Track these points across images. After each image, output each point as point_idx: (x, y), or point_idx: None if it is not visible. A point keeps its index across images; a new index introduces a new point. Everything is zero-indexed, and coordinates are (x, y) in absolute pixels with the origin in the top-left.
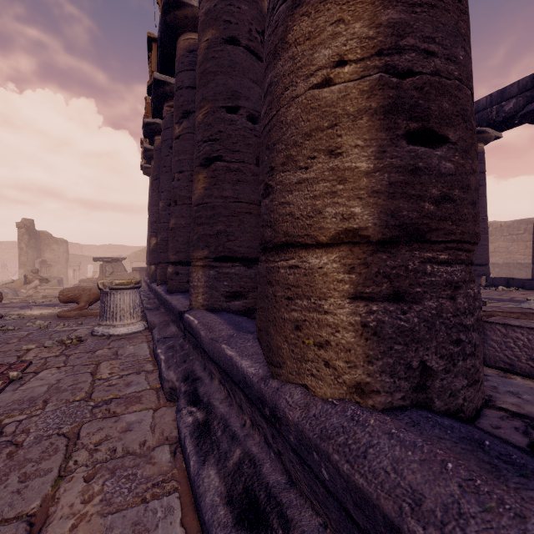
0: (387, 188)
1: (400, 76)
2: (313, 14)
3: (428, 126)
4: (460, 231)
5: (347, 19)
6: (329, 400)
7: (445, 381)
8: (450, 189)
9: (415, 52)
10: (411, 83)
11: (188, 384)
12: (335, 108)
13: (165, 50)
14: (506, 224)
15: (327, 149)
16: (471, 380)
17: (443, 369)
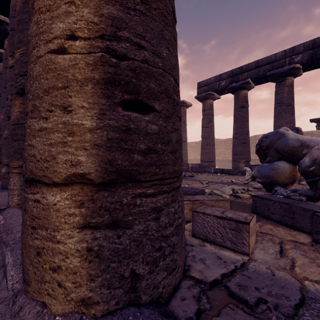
0: (106, 142)
1: (118, 58)
2: None
3: (139, 98)
4: (162, 172)
5: (77, 3)
6: (60, 317)
7: (149, 280)
8: (154, 144)
9: (130, 43)
10: (127, 65)
11: None
12: (66, 73)
13: None
14: (224, 140)
15: (62, 105)
16: (170, 270)
17: (148, 271)
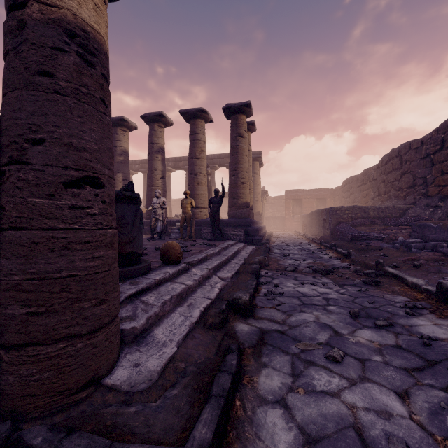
0: None
1: None
2: None
3: None
4: None
5: None
6: None
7: None
8: None
9: None
10: None
11: None
12: None
13: None
14: None
15: None
16: None
17: None
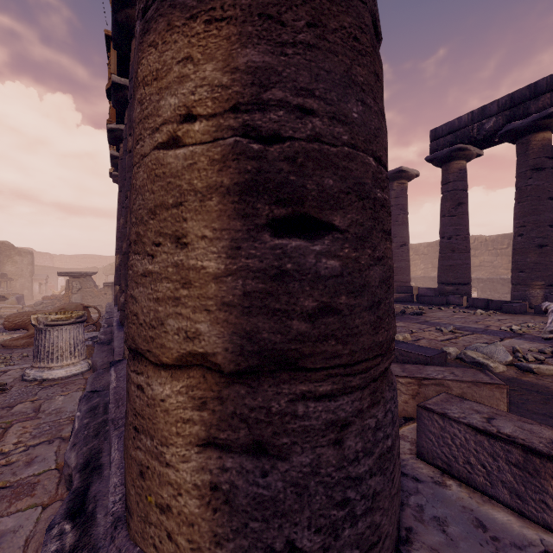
0: (241, 299)
1: (265, 141)
2: (160, 45)
3: (302, 211)
4: (350, 351)
5: (197, 57)
6: None
7: None
8: (333, 297)
9: (285, 110)
10: (281, 150)
11: (84, 475)
12: (179, 181)
13: (121, 51)
14: (491, 239)
15: (174, 235)
16: (366, 545)
17: (320, 546)
